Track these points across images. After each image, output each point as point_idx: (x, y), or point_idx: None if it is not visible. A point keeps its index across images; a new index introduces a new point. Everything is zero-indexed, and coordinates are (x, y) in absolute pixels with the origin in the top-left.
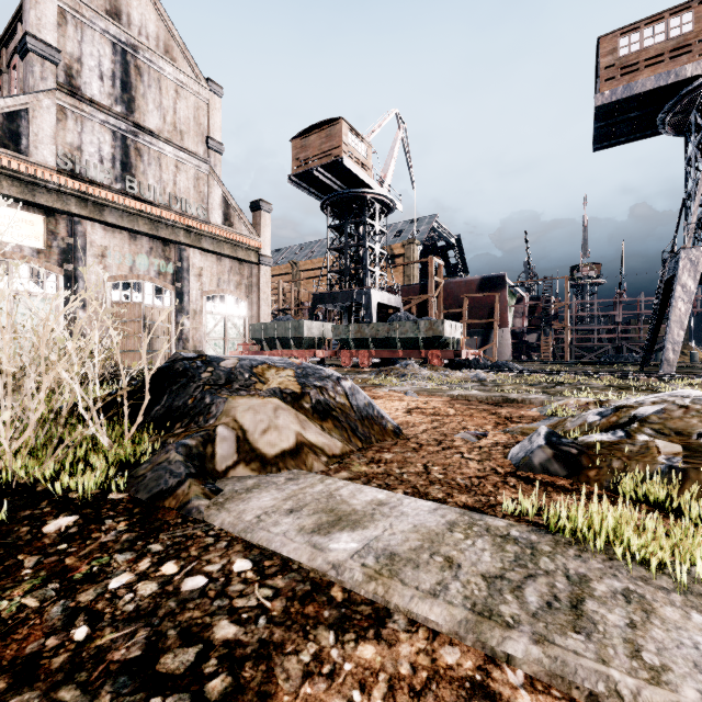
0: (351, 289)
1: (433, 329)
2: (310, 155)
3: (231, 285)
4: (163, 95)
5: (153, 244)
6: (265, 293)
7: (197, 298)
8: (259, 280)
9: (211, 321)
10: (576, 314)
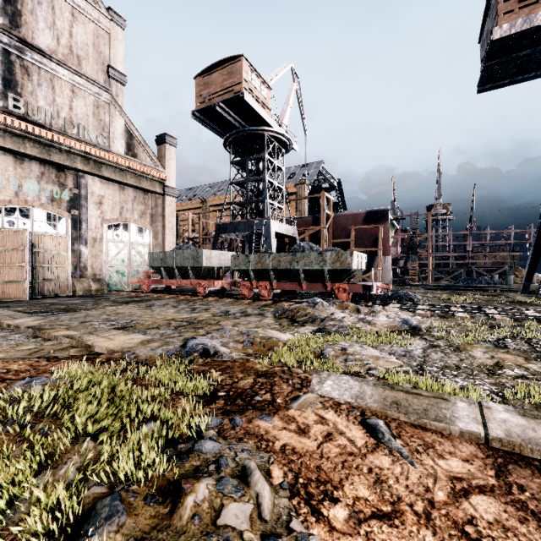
0: (252, 219)
1: (341, 261)
2: (213, 91)
3: (135, 214)
4: (57, 16)
5: (44, 168)
6: (171, 222)
7: (97, 226)
8: (164, 210)
9: (113, 249)
10: (435, 243)
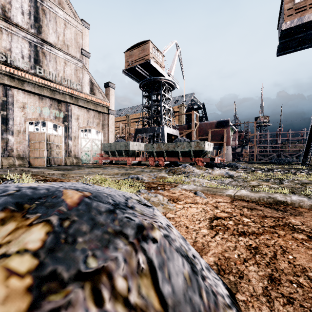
0: (154, 126)
1: (199, 146)
2: (134, 59)
3: (94, 124)
4: (58, 26)
5: (52, 102)
6: (112, 128)
7: (76, 130)
8: (108, 122)
9: (83, 142)
10: (259, 139)
